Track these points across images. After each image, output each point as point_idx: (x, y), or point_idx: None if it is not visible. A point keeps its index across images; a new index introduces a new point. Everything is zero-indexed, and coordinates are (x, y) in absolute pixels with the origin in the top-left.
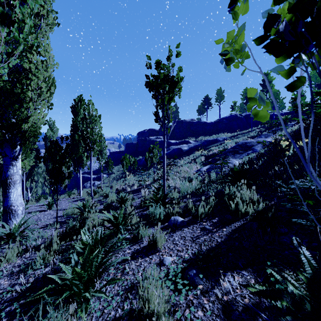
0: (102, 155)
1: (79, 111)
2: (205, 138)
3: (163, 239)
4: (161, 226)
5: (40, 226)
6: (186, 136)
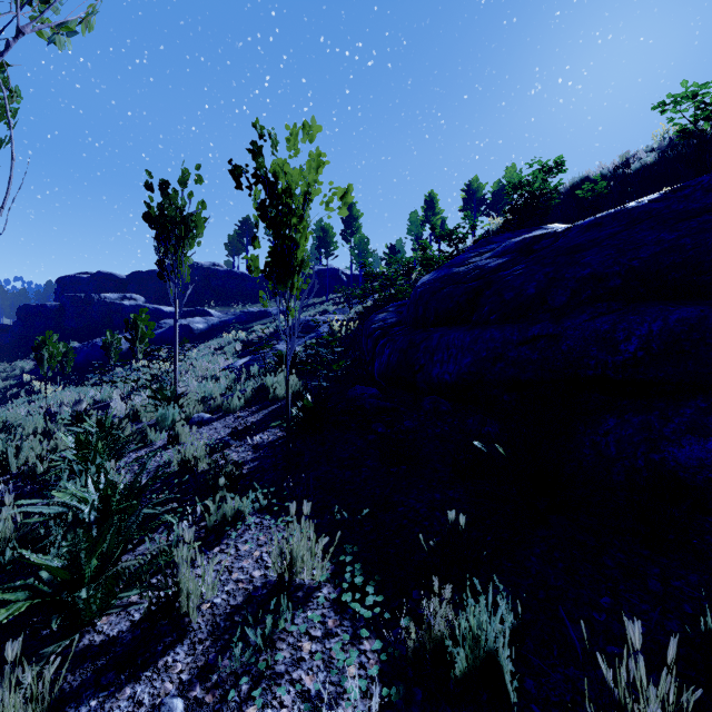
0: None
1: None
2: (244, 307)
3: (188, 433)
4: None
5: None
6: (202, 299)
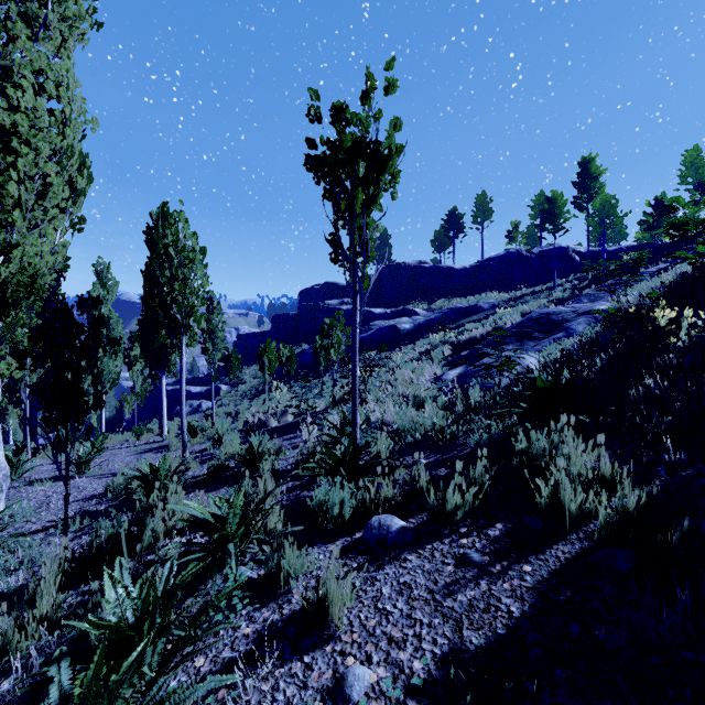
0: (215, 343)
1: (160, 239)
2: (451, 303)
3: (348, 594)
4: (345, 543)
5: (42, 524)
6: (408, 298)
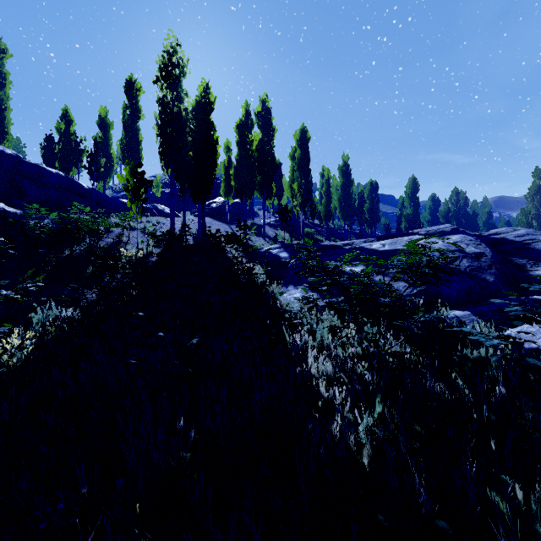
0: None
1: None
2: None
3: None
4: None
5: None
6: None
